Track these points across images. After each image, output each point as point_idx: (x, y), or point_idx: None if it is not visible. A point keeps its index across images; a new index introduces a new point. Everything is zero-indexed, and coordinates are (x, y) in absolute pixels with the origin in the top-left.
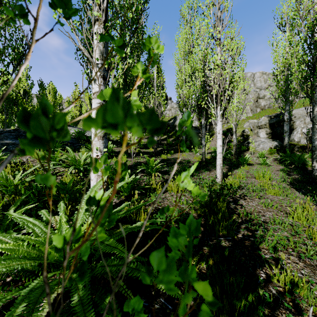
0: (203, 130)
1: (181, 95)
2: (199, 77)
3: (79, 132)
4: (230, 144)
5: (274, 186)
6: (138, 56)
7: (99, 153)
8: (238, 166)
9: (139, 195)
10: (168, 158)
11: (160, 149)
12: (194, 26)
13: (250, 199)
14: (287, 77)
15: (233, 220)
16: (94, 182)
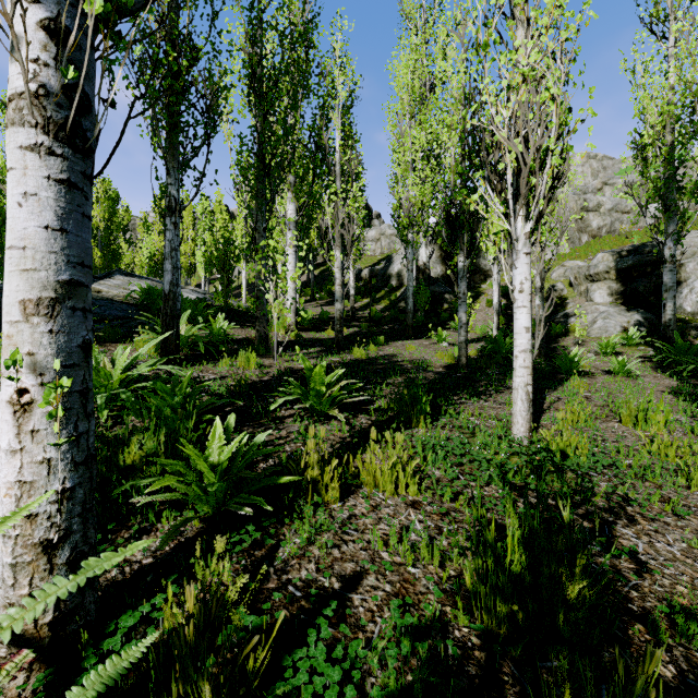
0: (461, 284)
1: (403, 201)
2: (451, 144)
3: (149, 292)
4: None
5: (691, 454)
6: (295, 97)
7: (32, 378)
8: (556, 378)
9: (254, 515)
10: (371, 357)
11: (353, 332)
12: (435, 39)
13: (650, 519)
14: (673, 150)
15: (656, 695)
16: (4, 513)
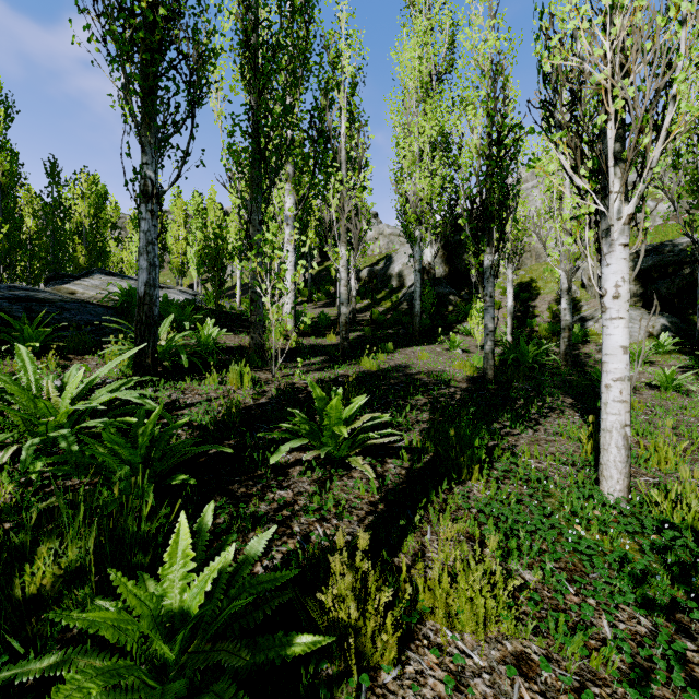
0: (488, 286)
1: (411, 195)
2: (477, 123)
3: (130, 293)
4: (534, 323)
5: None
6: (295, 73)
7: None
8: (596, 394)
9: None
10: (382, 369)
11: (356, 337)
12: (440, 26)
13: None
14: None
15: None
16: None
